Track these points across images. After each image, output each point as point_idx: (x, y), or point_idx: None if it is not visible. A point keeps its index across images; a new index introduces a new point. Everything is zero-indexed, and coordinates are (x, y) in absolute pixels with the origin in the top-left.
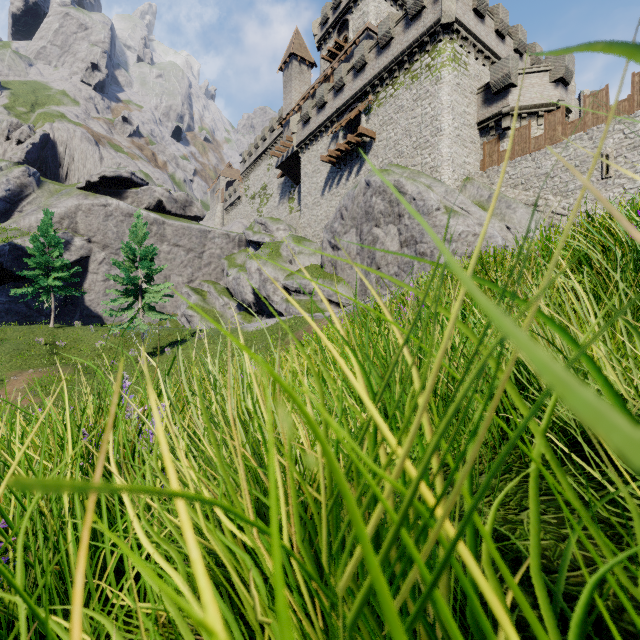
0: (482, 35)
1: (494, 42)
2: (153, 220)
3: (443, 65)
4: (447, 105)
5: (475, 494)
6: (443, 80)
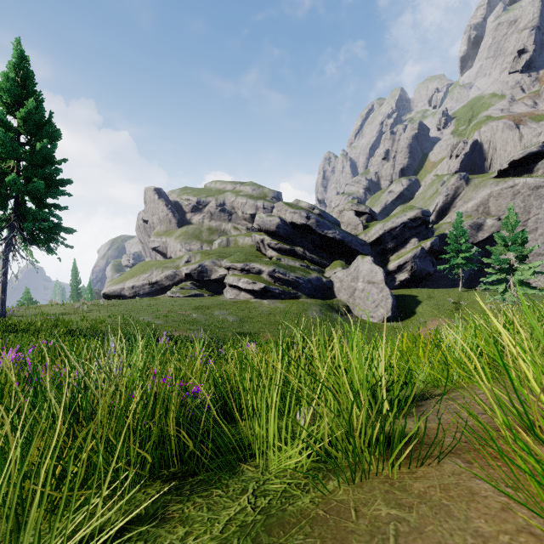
0: None
1: None
2: None
3: None
4: None
5: None
6: None
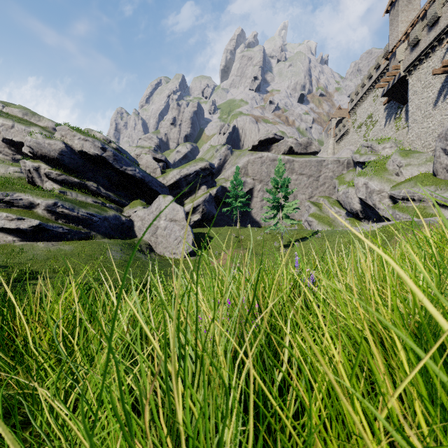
0: None
1: None
2: (286, 160)
3: None
4: None
5: None
6: None
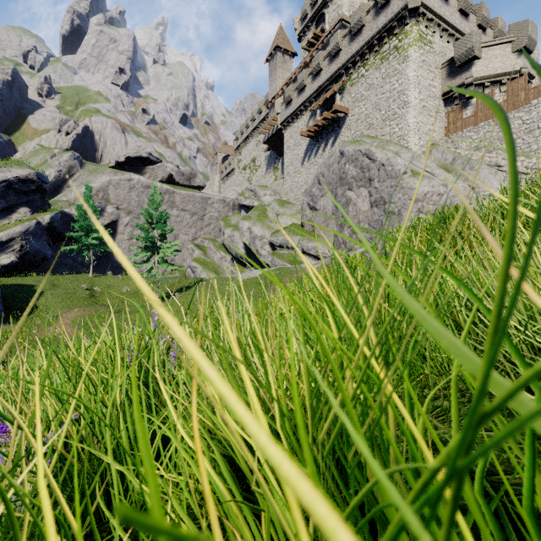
0: (446, 15)
1: (458, 20)
2: (165, 190)
3: (410, 45)
4: (413, 80)
5: (432, 413)
6: (410, 58)
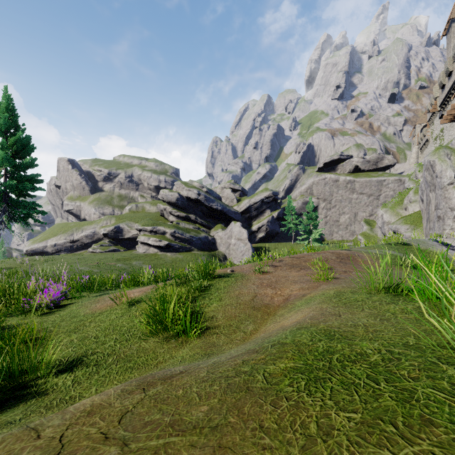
0: None
1: None
2: (348, 181)
3: None
4: None
5: None
6: None
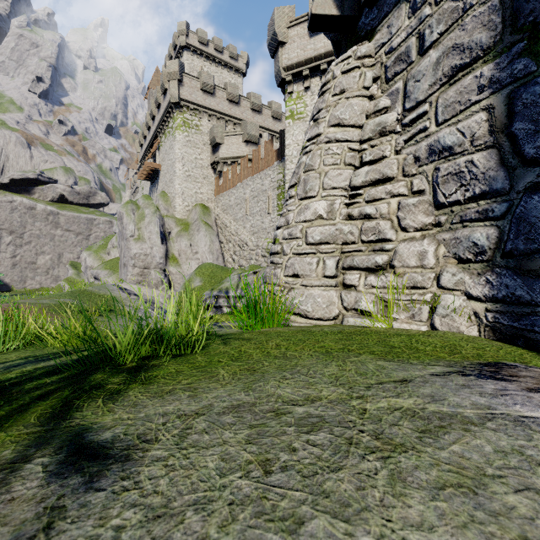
0: (212, 105)
1: (227, 107)
2: (50, 212)
3: (176, 129)
4: (178, 156)
5: None
6: (176, 139)
